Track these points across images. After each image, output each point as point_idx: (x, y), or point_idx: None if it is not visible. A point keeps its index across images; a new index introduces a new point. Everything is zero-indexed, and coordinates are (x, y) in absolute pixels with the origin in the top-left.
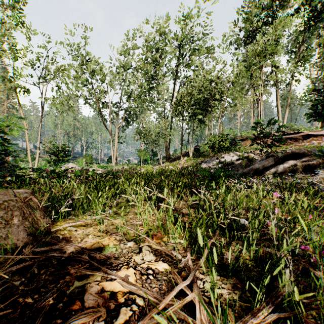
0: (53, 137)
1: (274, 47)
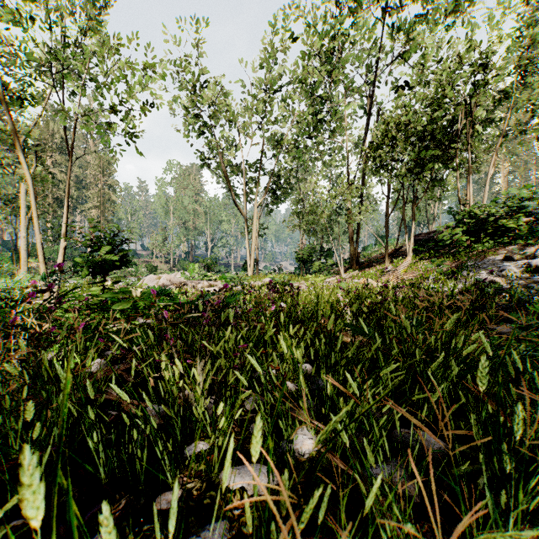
0: (164, 231)
1: None
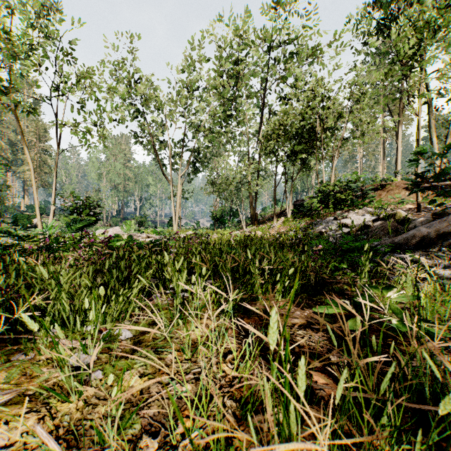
0: (97, 192)
1: None
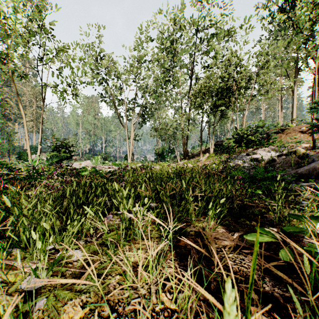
0: (75, 136)
1: None
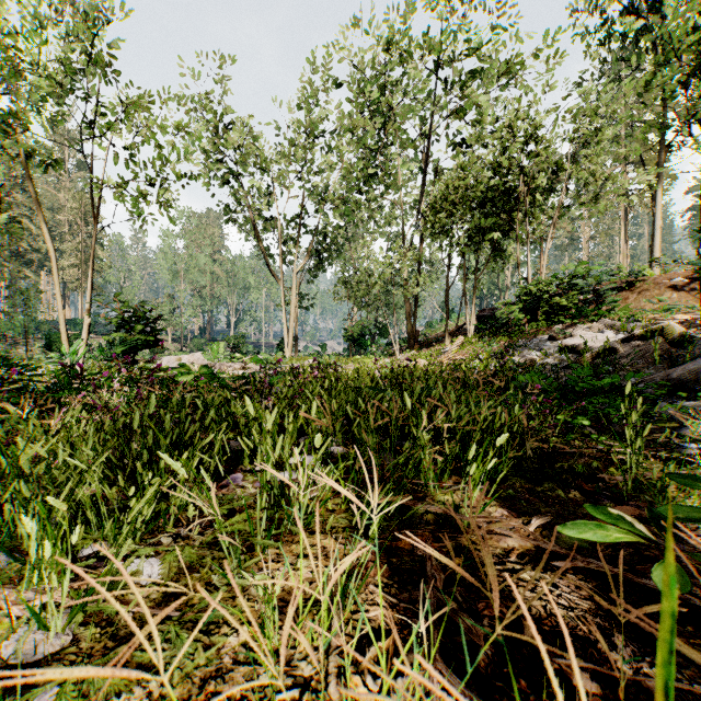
0: (171, 300)
1: None
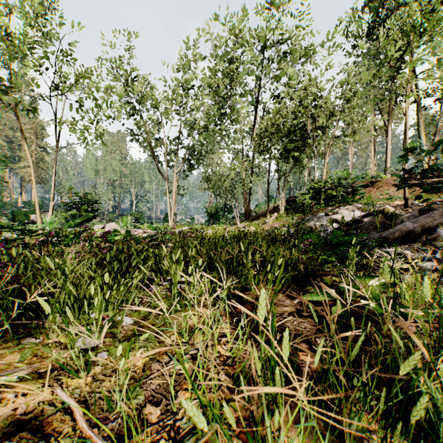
0: (94, 189)
1: (438, 17)
